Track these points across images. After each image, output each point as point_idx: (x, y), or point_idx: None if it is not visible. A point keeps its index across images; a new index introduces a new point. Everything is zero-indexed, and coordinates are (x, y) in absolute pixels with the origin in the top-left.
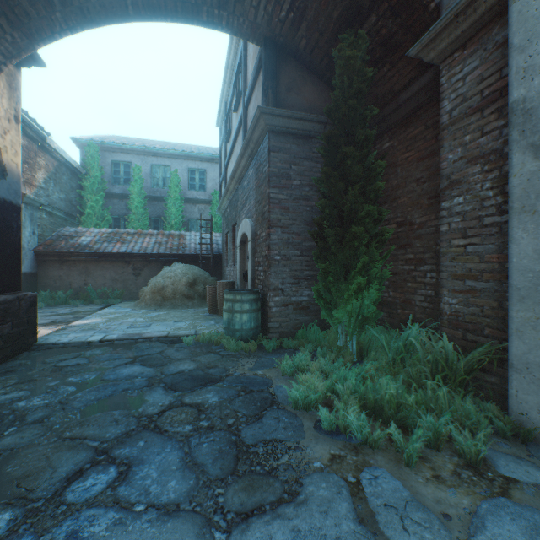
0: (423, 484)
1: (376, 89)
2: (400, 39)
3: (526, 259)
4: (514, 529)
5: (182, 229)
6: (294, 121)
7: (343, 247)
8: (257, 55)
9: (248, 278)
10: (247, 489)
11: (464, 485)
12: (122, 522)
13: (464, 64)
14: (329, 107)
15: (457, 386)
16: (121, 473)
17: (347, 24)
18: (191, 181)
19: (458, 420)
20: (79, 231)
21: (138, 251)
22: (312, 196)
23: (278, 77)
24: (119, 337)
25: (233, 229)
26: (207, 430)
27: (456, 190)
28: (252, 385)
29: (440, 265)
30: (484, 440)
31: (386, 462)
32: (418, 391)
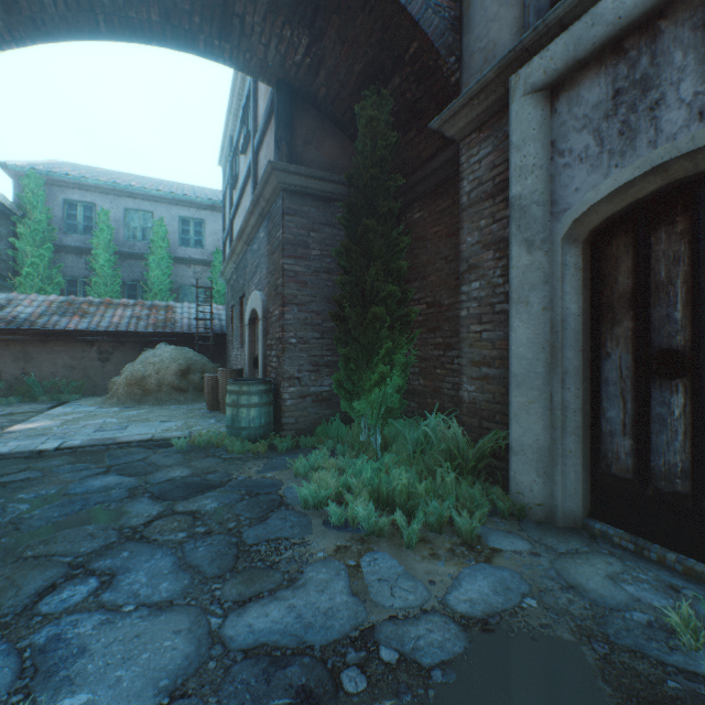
0: (419, 561)
1: (405, 153)
2: (425, 106)
3: (522, 347)
4: (484, 584)
5: (171, 299)
6: (313, 180)
7: (365, 331)
8: (269, 95)
9: (259, 364)
10: (246, 582)
11: (455, 558)
12: (111, 621)
13: (480, 147)
14: (350, 172)
15: (470, 474)
16: (105, 582)
17: (370, 80)
18: (183, 234)
19: (463, 504)
20: (14, 298)
21: (107, 329)
22: (335, 269)
23: (293, 126)
24: (84, 443)
25: (241, 302)
26: (205, 535)
27: (473, 274)
28: (259, 488)
29: (461, 351)
30: (483, 519)
31: (390, 547)
32: (428, 480)
